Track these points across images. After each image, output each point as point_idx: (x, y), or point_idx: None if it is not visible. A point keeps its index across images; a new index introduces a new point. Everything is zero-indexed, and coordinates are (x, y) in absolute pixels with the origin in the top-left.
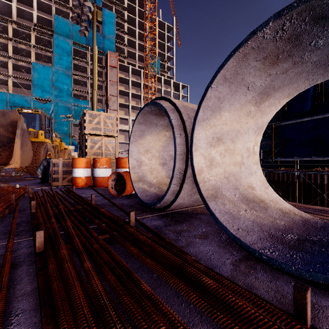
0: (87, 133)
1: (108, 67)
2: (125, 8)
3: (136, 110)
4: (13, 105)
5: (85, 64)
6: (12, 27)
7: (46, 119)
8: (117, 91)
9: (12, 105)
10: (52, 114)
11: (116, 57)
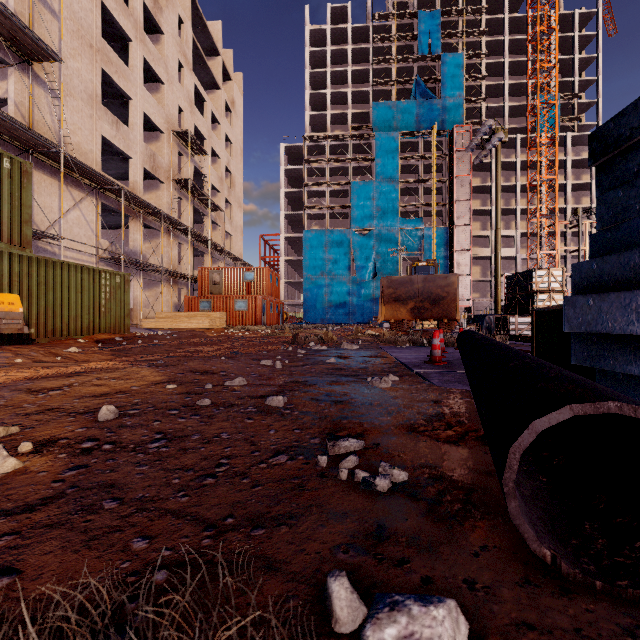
0: (535, 290)
1: (454, 153)
2: (482, 32)
3: (504, 215)
4: (331, 244)
5: (415, 160)
6: (329, 144)
7: (439, 270)
8: (470, 190)
9: (331, 244)
10: (373, 248)
11: (468, 132)
